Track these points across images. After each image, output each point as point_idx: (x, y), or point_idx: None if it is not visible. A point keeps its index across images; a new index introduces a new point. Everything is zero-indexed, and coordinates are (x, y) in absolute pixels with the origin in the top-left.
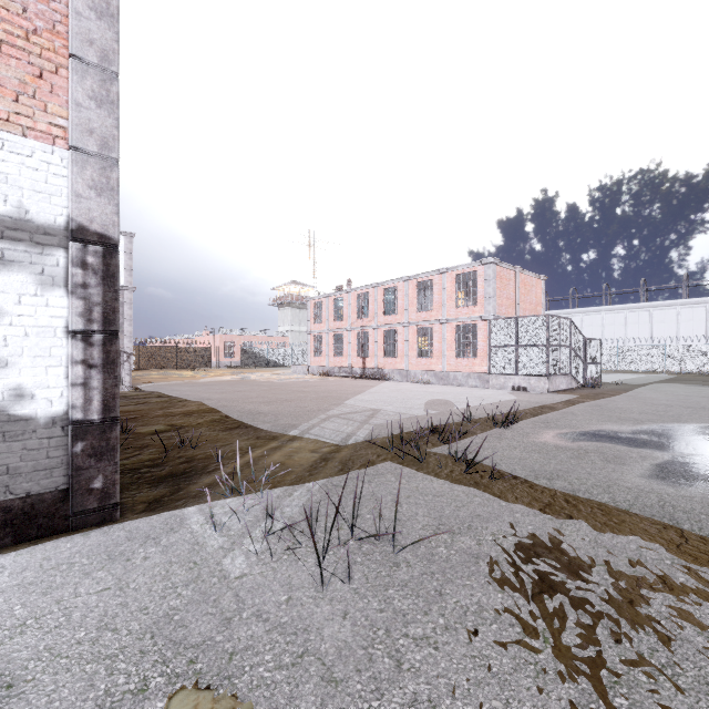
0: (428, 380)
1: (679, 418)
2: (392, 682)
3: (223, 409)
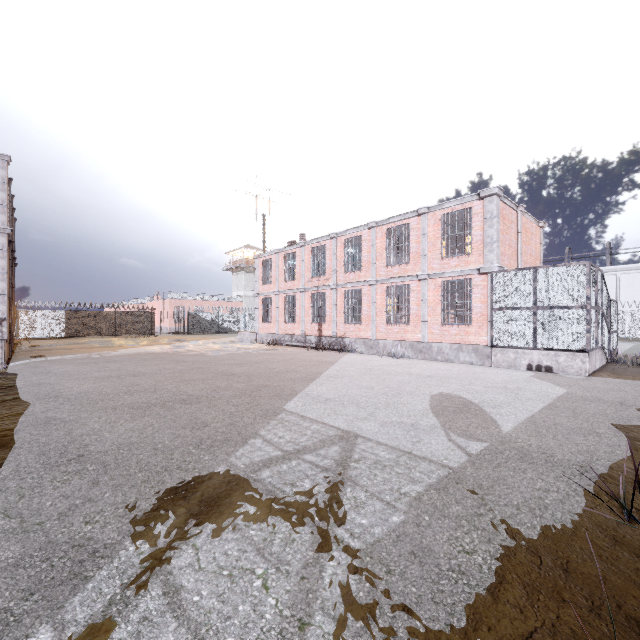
0: (402, 353)
1: None
2: None
3: (24, 435)
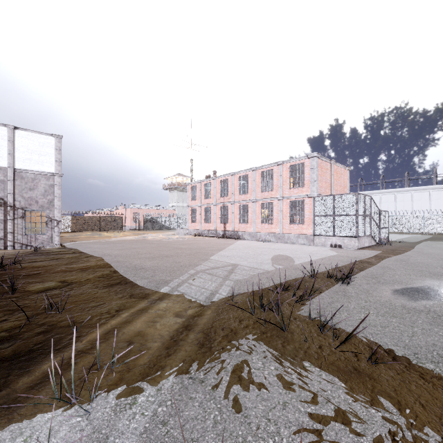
0: (269, 239)
1: None
2: None
3: (115, 264)
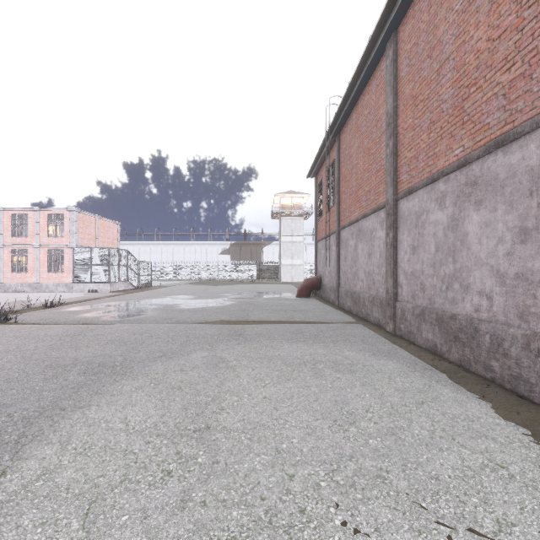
0: (22, 290)
1: (150, 297)
2: None
3: None
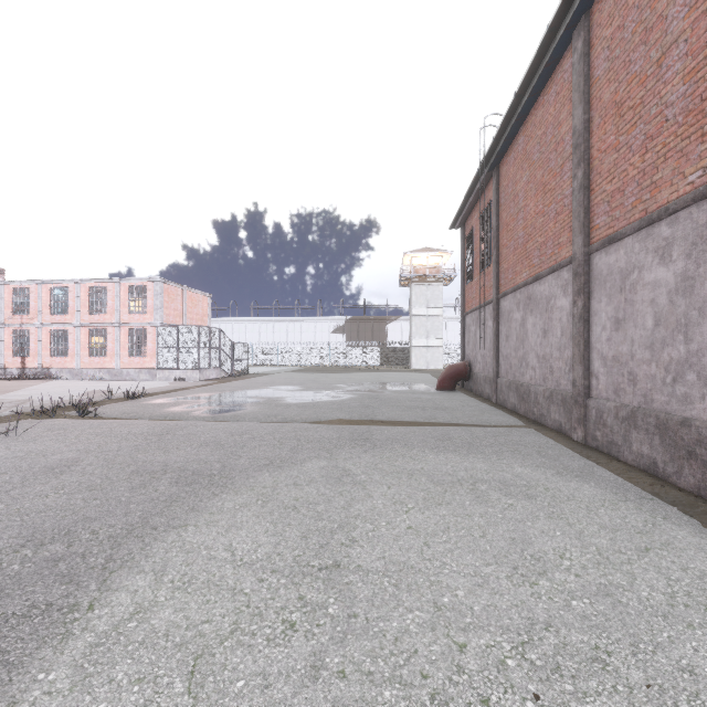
0: (101, 377)
1: (248, 388)
2: (6, 451)
3: None
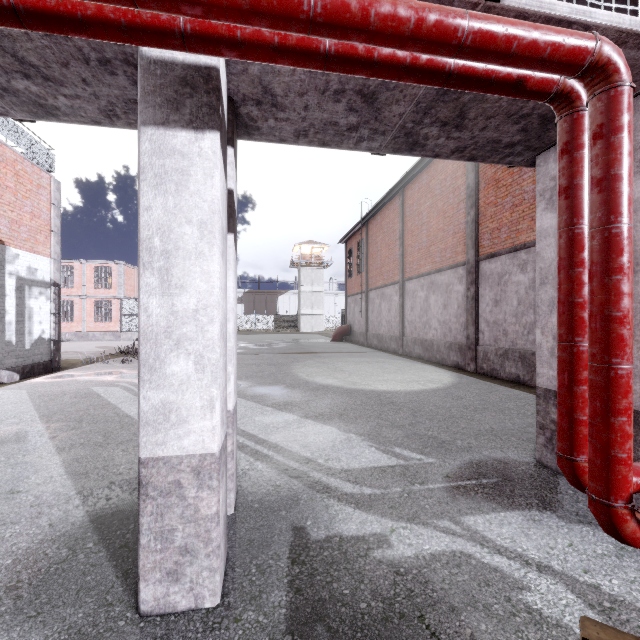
0: (70, 338)
1: None
2: None
3: None
